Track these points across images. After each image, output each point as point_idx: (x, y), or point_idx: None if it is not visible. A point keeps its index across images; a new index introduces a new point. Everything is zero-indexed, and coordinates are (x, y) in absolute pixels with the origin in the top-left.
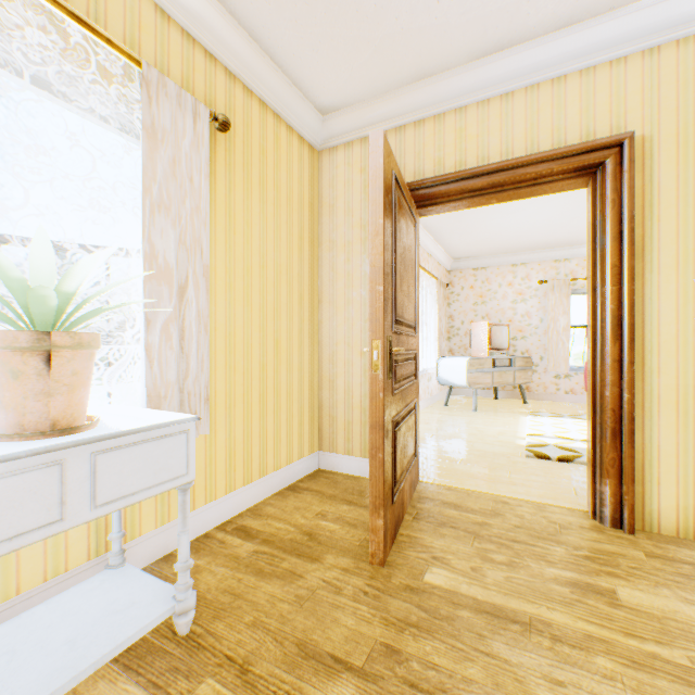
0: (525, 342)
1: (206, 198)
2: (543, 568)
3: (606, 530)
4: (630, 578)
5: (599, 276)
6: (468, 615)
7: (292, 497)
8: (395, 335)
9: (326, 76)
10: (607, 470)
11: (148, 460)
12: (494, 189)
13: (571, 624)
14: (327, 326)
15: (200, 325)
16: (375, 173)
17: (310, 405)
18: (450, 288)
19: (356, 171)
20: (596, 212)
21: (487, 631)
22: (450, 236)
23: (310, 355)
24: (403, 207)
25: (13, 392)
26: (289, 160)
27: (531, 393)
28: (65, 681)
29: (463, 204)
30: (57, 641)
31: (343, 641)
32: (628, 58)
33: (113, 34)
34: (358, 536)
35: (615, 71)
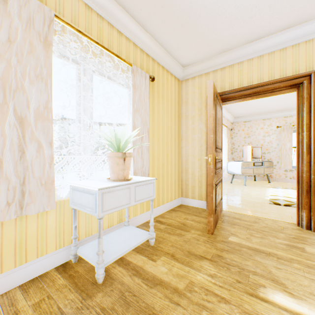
0: (269, 155)
1: (148, 105)
2: (275, 239)
3: (303, 230)
4: (311, 245)
5: (301, 128)
6: (245, 249)
7: (173, 213)
8: (215, 152)
9: (186, 55)
10: (304, 206)
11: (145, 190)
12: (255, 94)
13: (285, 255)
14: (184, 149)
15: (146, 149)
16: (209, 95)
17: (178, 179)
18: (232, 130)
19: (196, 88)
20: (299, 102)
21: (252, 254)
22: (233, 108)
23: (178, 160)
24: (218, 104)
25: (116, 169)
26: (171, 86)
27: (272, 178)
28: (128, 248)
29: (241, 100)
30: (121, 240)
31: (202, 252)
32: (313, 39)
33: (123, 56)
34: (201, 226)
35: (307, 45)
